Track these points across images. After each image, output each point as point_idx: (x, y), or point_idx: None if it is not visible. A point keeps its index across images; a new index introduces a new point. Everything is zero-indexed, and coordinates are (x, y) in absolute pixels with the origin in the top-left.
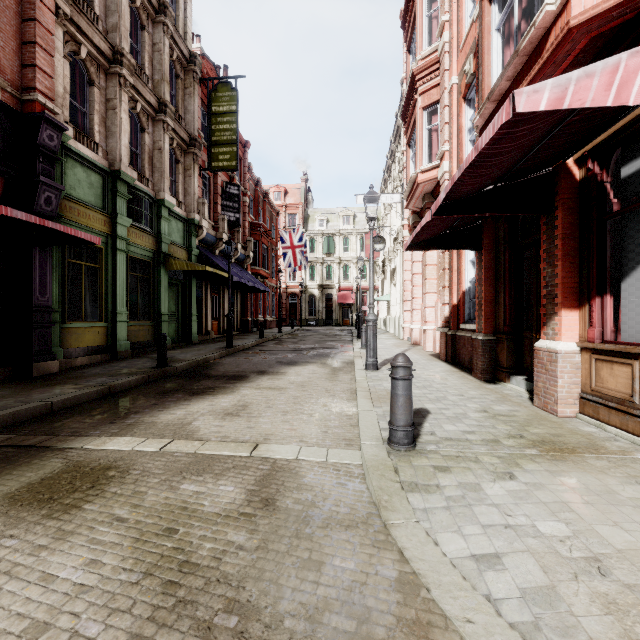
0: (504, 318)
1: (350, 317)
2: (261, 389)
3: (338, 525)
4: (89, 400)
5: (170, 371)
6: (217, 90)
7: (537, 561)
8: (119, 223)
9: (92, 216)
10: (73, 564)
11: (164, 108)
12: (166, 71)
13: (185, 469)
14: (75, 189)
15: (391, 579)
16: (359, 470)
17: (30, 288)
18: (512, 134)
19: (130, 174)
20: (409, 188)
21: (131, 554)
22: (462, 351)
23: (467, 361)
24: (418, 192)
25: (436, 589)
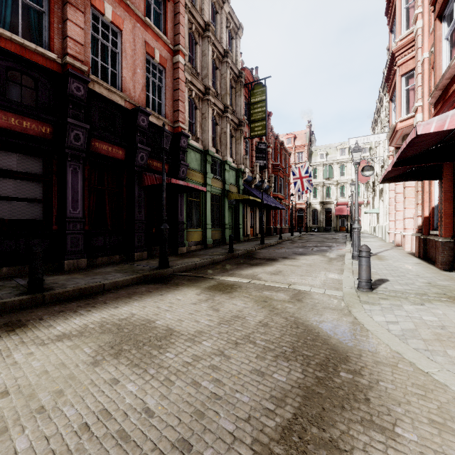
0: None
1: (346, 225)
2: (286, 265)
3: (329, 309)
4: (207, 264)
5: (235, 255)
6: (254, 89)
7: (414, 324)
8: (207, 177)
9: (197, 175)
10: (239, 303)
11: (227, 109)
12: (227, 88)
13: (262, 288)
14: (190, 163)
15: (349, 321)
16: (340, 297)
17: (177, 213)
18: (426, 134)
19: (212, 150)
20: (390, 132)
21: (255, 304)
22: (431, 250)
23: (434, 257)
24: (398, 135)
25: (366, 325)
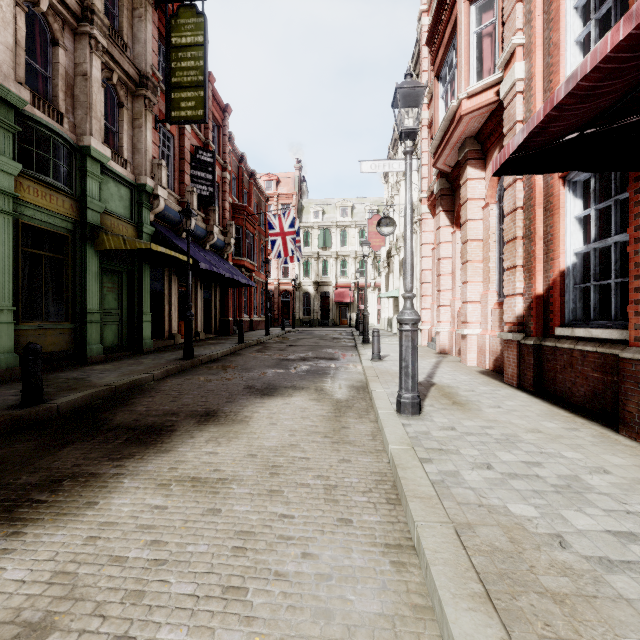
0: None
1: (348, 317)
2: (170, 488)
3: None
4: None
5: (37, 415)
6: (178, 15)
7: None
8: None
9: None
10: None
11: (90, 15)
12: None
13: None
14: None
15: None
16: None
17: None
18: None
19: (15, 90)
20: (441, 132)
21: None
22: (563, 375)
23: (581, 395)
24: (457, 134)
25: None
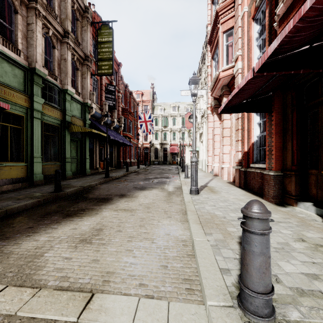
0: (292, 160)
1: (176, 160)
2: (118, 211)
3: None
4: None
5: (62, 195)
6: (101, 29)
7: None
8: (35, 101)
9: (15, 95)
10: None
11: (67, 35)
12: (69, 13)
13: None
14: (2, 77)
15: None
16: None
17: None
18: None
19: (43, 71)
20: (213, 83)
21: None
22: (252, 181)
23: (256, 188)
24: (219, 84)
25: None
